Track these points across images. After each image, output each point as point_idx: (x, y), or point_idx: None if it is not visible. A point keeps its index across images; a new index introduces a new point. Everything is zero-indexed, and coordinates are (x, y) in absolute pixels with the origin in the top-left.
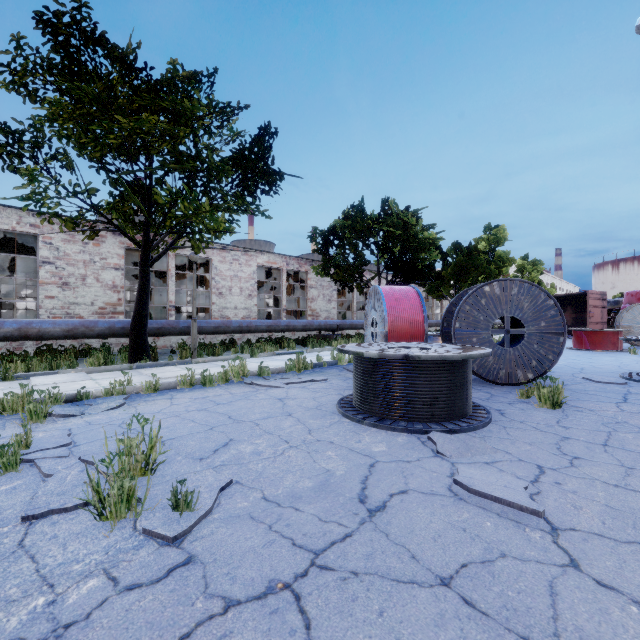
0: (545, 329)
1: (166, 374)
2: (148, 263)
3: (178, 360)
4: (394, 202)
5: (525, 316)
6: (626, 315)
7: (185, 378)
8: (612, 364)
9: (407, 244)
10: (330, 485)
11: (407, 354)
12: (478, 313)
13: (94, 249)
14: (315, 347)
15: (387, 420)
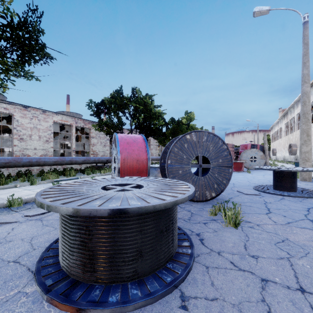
0: (222, 164)
1: None
2: None
3: None
4: (139, 90)
5: (210, 155)
6: (244, 154)
7: None
8: (245, 180)
9: (146, 115)
10: None
11: (96, 208)
12: (182, 153)
13: None
14: (89, 174)
15: (81, 285)
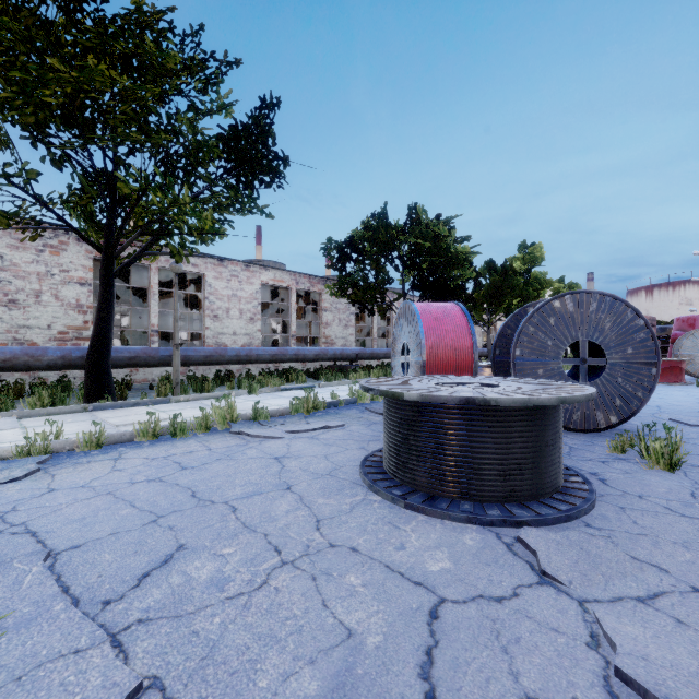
0: (633, 357)
1: (129, 418)
2: (111, 273)
3: (152, 398)
4: (423, 209)
5: (606, 340)
6: (686, 342)
7: (145, 427)
8: (689, 400)
9: (437, 259)
10: (356, 689)
11: (476, 396)
12: (545, 336)
13: (52, 259)
14: (329, 380)
15: (440, 499)
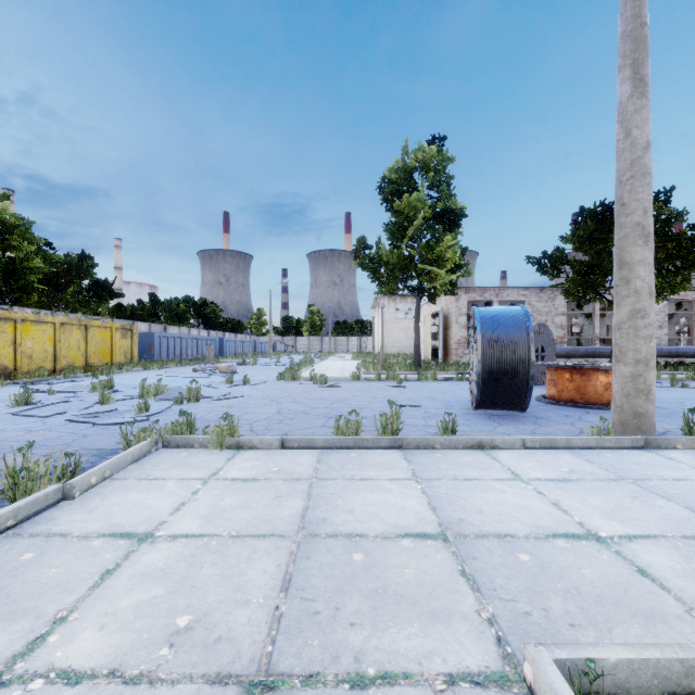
0: None
1: None
2: None
3: None
4: None
5: None
6: None
7: (688, 376)
8: None
9: None
10: None
11: None
12: None
13: (551, 304)
14: None
15: None
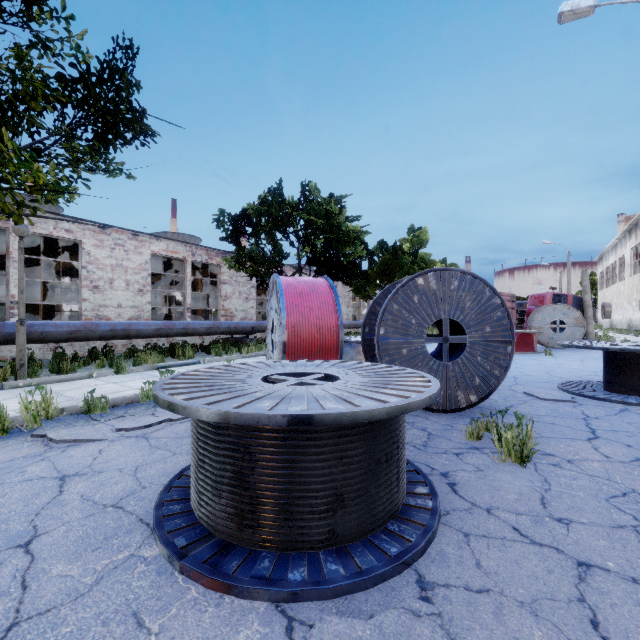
0: (490, 336)
1: None
2: None
3: None
4: (315, 187)
5: (467, 319)
6: (537, 316)
7: None
8: (539, 370)
9: (330, 236)
10: None
11: (268, 413)
12: (409, 314)
13: None
14: (219, 355)
15: (236, 551)
